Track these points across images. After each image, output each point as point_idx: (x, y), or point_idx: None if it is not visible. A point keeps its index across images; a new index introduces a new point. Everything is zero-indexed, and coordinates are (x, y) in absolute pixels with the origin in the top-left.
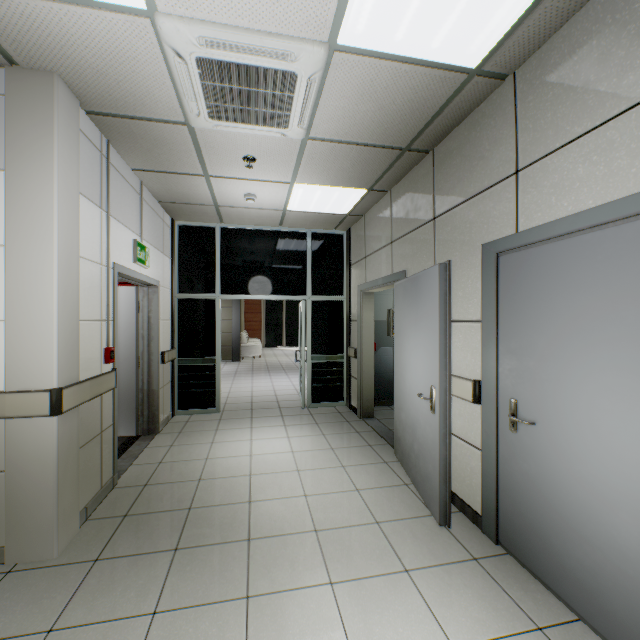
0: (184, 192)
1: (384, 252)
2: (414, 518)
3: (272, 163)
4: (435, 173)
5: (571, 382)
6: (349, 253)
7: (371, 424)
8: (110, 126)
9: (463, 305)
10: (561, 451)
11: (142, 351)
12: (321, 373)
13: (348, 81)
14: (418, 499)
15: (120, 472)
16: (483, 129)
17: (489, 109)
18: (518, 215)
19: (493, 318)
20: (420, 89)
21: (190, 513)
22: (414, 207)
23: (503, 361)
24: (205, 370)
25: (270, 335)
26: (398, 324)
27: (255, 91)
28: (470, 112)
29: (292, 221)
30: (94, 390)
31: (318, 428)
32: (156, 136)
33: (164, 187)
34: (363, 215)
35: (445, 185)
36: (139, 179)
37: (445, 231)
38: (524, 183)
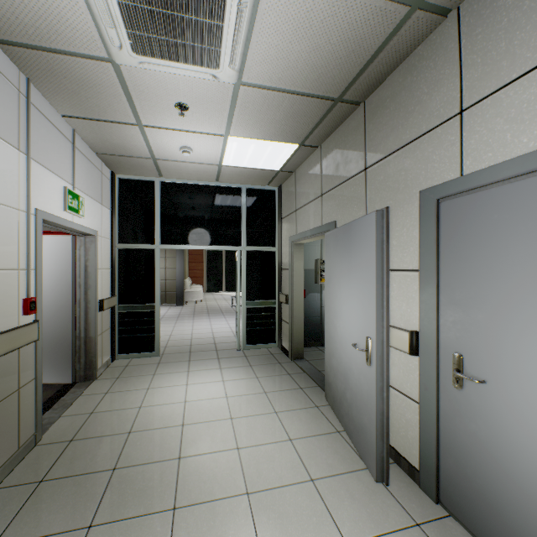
0: (120, 143)
1: (314, 205)
2: (349, 473)
3: (205, 112)
4: (367, 124)
5: (534, 339)
6: (281, 207)
7: (301, 366)
8: (26, 60)
9: (397, 254)
10: (520, 415)
11: (79, 299)
12: (255, 317)
13: (282, 10)
14: (351, 449)
15: (47, 425)
16: (420, 72)
17: (428, 50)
18: (463, 157)
19: (433, 267)
20: (358, 25)
21: (113, 475)
22: (344, 159)
23: (445, 312)
24: (145, 316)
25: (211, 282)
26: (329, 273)
27: (180, 17)
28: (406, 57)
29: (228, 176)
30: (5, 346)
31: (252, 371)
32: (80, 75)
33: (99, 137)
34: (294, 171)
35: (377, 135)
36: (71, 127)
37: (377, 180)
38: (470, 122)
